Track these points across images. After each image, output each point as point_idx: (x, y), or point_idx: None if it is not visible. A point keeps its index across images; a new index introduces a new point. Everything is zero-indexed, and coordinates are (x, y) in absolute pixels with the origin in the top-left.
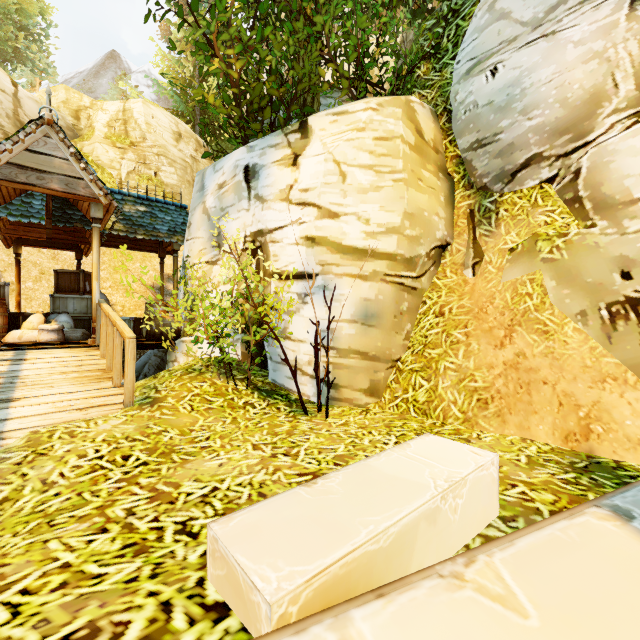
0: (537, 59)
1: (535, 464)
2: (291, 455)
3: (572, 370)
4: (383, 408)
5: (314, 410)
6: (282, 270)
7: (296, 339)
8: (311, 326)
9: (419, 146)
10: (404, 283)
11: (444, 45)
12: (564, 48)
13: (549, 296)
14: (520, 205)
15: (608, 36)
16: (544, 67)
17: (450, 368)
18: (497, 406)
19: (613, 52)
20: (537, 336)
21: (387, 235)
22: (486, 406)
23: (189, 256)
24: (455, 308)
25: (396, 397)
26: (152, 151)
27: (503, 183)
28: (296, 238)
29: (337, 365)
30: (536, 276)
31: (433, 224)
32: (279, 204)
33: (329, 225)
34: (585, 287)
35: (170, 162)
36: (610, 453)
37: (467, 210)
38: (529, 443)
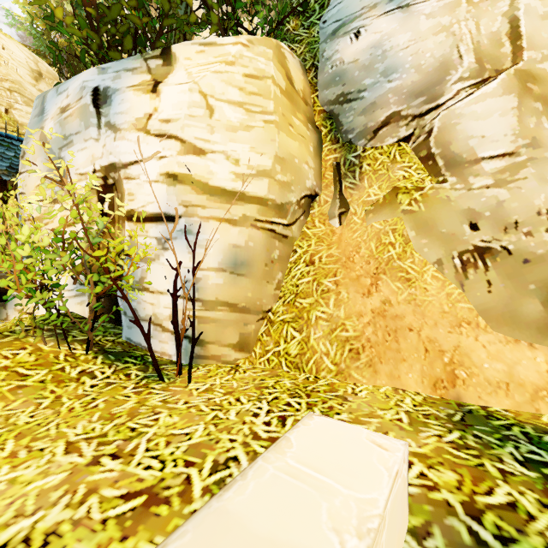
0: (394, 27)
1: (418, 423)
2: (123, 455)
3: (432, 316)
4: (254, 363)
5: (174, 373)
6: (138, 211)
7: (155, 290)
8: (173, 275)
9: (290, 92)
10: (275, 230)
11: (312, 5)
12: (417, 19)
13: (410, 245)
14: (381, 160)
15: (453, 13)
16: (401, 34)
17: (322, 318)
18: (368, 355)
19: (457, 27)
20: (401, 284)
21: (258, 178)
22: (358, 356)
23: (23, 192)
24: (324, 257)
25: (267, 351)
26: (2, 85)
27: (366, 139)
28: (155, 174)
29: (203, 319)
30: (398, 226)
31: (303, 172)
32: (135, 134)
33: (194, 162)
34: (440, 237)
35: (26, 101)
36: (476, 399)
37: (334, 163)
38: (402, 394)
